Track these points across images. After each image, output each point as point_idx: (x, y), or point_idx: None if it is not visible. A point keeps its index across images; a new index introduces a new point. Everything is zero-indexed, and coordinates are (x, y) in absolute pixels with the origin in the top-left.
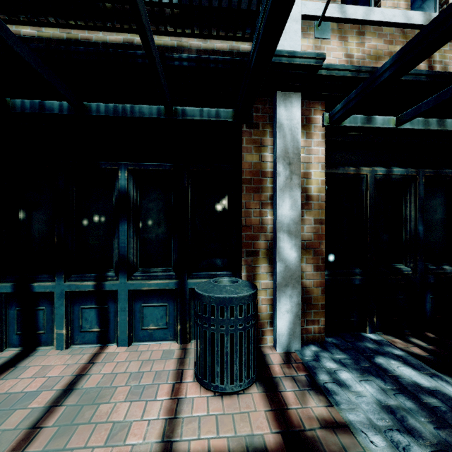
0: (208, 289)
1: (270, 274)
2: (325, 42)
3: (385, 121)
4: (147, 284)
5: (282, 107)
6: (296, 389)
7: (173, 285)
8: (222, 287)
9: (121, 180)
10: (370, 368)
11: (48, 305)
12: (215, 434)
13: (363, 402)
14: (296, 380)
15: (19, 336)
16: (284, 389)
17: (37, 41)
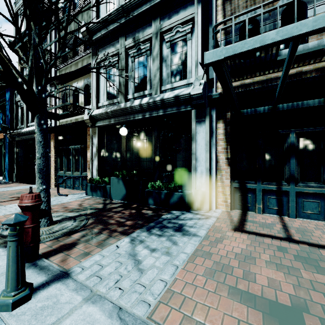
0: None
1: None
2: None
3: None
4: (307, 190)
5: None
6: None
7: (324, 191)
8: None
9: (291, 138)
10: None
11: (252, 194)
12: None
13: None
14: None
15: (239, 205)
16: None
17: (252, 84)
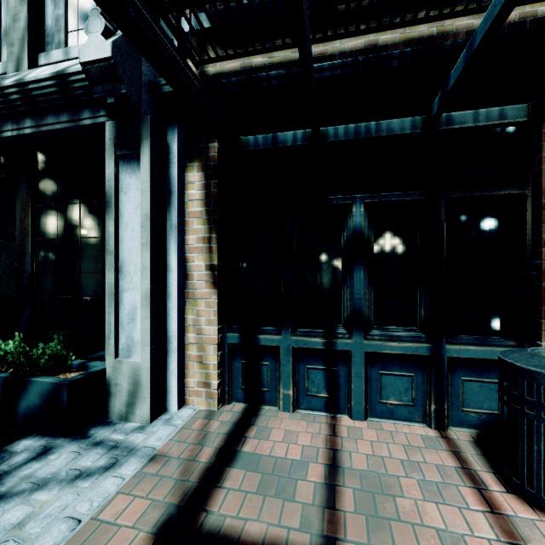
0: None
1: None
2: None
3: None
4: (389, 347)
5: None
6: None
7: (424, 351)
8: None
9: (356, 217)
10: None
11: (272, 360)
12: None
13: None
14: None
15: (243, 391)
16: None
17: (268, 69)
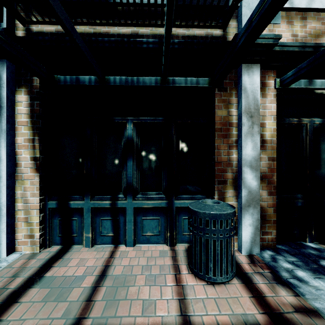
0: (201, 207)
1: (235, 197)
2: (276, 26)
3: (323, 83)
4: (146, 204)
5: (245, 75)
6: (266, 282)
7: (164, 204)
8: (211, 206)
9: (128, 130)
10: (318, 269)
11: (79, 217)
12: (217, 312)
13: (322, 294)
14: (263, 275)
15: (60, 237)
16: (257, 282)
17: None
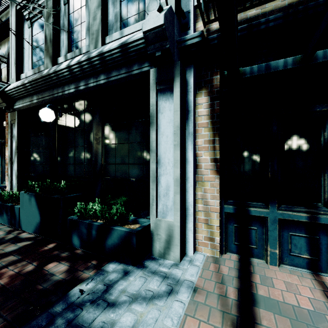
0: None
1: None
2: None
3: None
4: None
5: None
6: None
7: None
8: None
9: None
10: None
11: (259, 226)
12: None
13: None
14: None
15: (236, 246)
16: None
17: (261, 17)
